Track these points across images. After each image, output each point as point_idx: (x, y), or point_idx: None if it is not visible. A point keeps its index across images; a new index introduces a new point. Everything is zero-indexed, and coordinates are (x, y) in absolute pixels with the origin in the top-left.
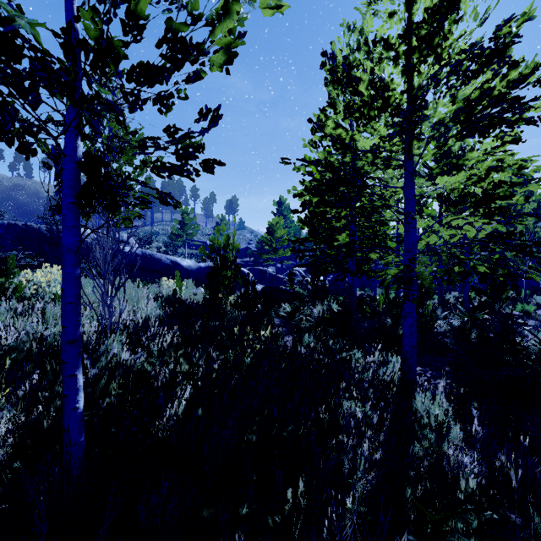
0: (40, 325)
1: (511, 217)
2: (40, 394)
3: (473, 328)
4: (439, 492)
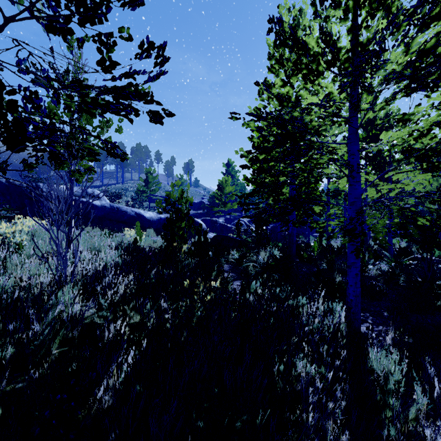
0: None
1: None
2: None
3: (403, 273)
4: None
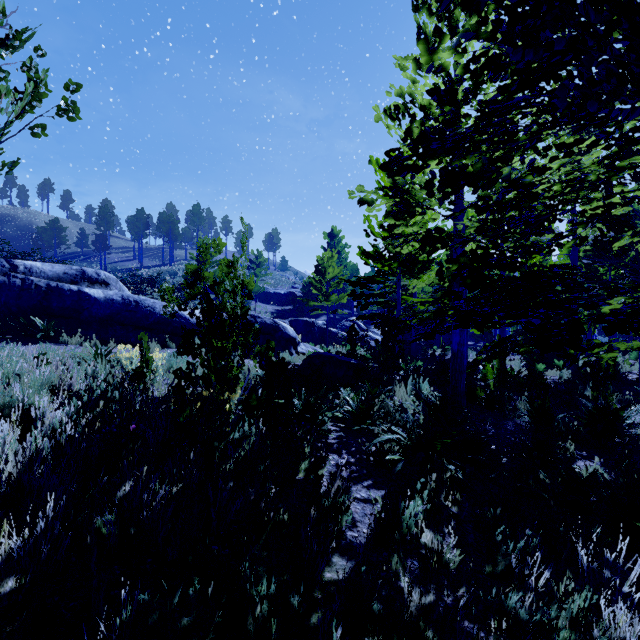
0: None
1: None
2: None
3: None
4: None
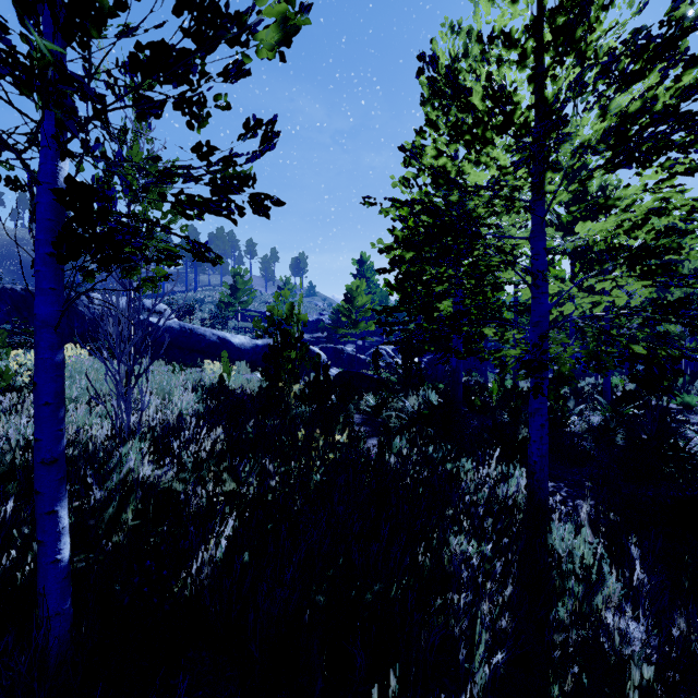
0: (30, 428)
1: (683, 278)
2: (15, 531)
3: (620, 427)
4: (602, 690)
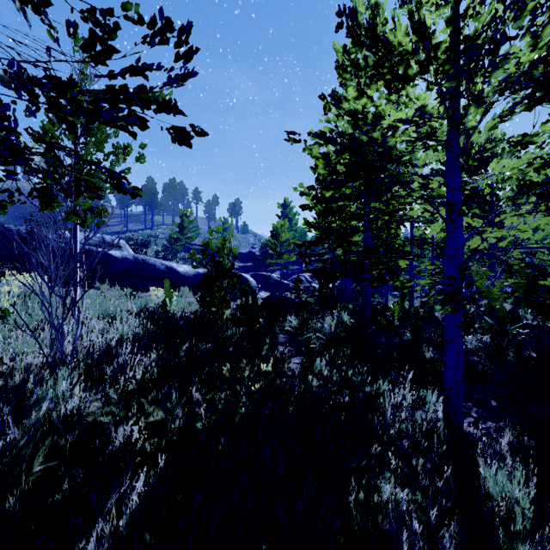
0: None
1: None
2: None
3: (513, 347)
4: None
